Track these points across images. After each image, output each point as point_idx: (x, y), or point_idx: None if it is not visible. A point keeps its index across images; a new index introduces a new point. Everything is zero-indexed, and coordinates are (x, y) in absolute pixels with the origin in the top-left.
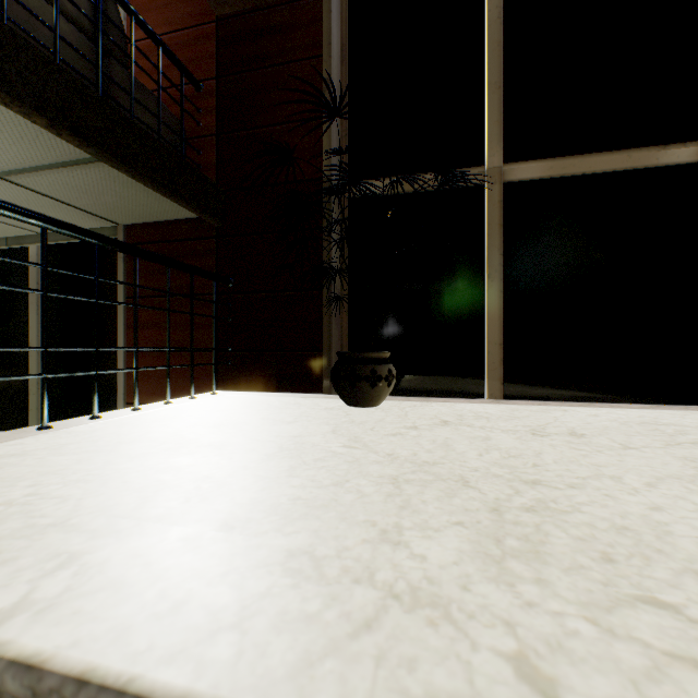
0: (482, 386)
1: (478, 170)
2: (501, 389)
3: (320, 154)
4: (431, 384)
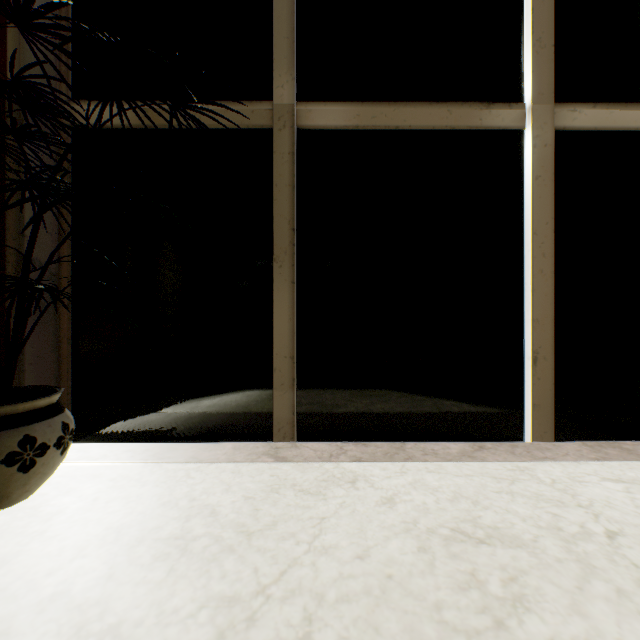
0: (270, 416)
1: (264, 106)
2: (292, 422)
3: (4, 41)
4: (199, 414)
